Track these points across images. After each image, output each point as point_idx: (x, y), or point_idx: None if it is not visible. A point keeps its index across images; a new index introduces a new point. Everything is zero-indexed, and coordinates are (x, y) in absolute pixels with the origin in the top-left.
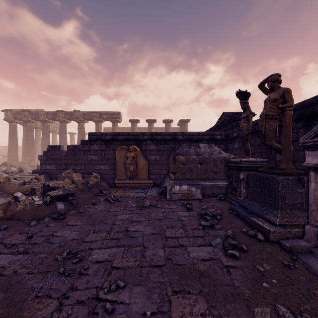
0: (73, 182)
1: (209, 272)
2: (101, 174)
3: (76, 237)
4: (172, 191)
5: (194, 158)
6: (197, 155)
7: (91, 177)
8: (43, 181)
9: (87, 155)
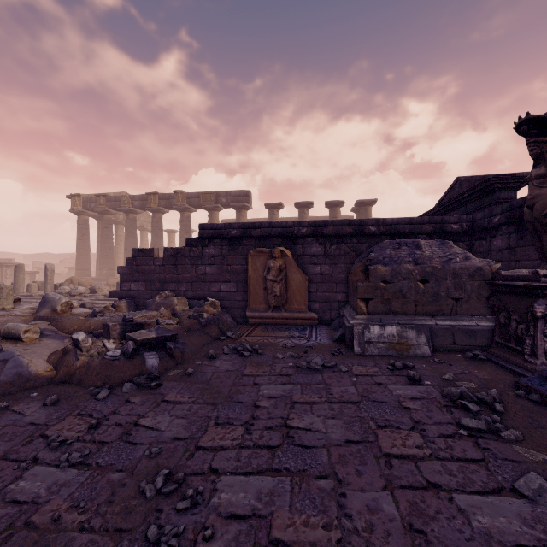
0: (173, 314)
1: None
2: (222, 300)
3: (182, 433)
4: (365, 336)
5: (409, 270)
6: (416, 263)
7: (204, 304)
8: (125, 311)
9: (197, 265)
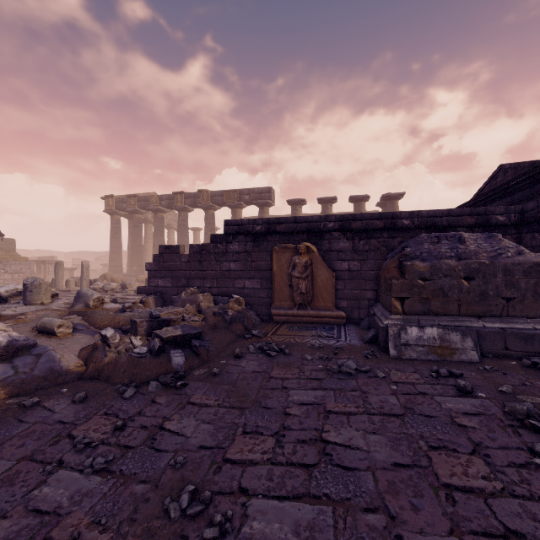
0: (199, 310)
1: None
2: (246, 297)
3: (209, 441)
4: (402, 338)
5: (451, 266)
6: (458, 258)
7: (229, 301)
8: (153, 306)
9: (221, 261)
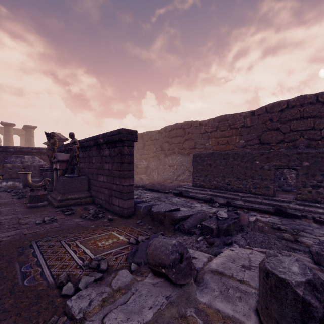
0: None
1: (6, 202)
2: None
3: None
4: None
5: (19, 165)
6: (22, 163)
7: None
8: None
9: None
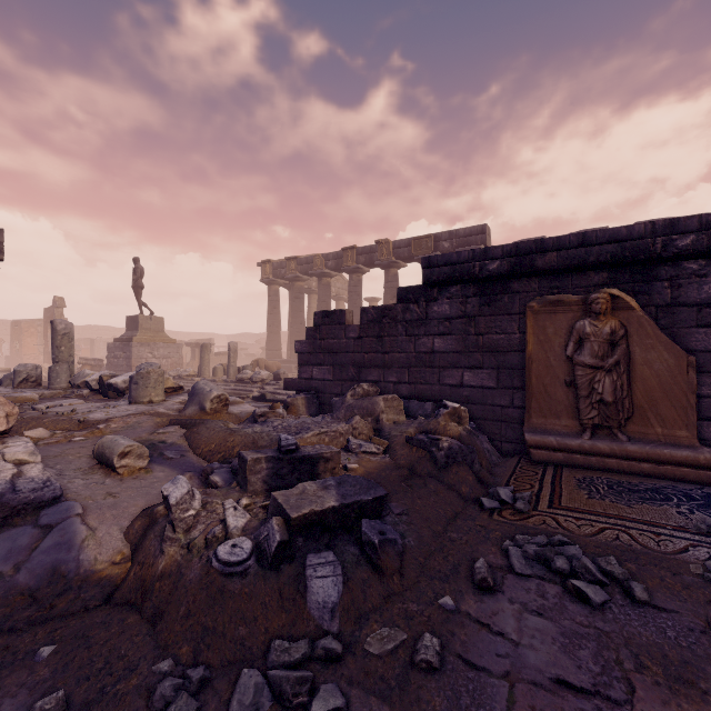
0: (377, 429)
1: None
2: (465, 403)
3: None
4: None
5: None
6: None
7: (438, 415)
8: (303, 412)
9: (417, 336)
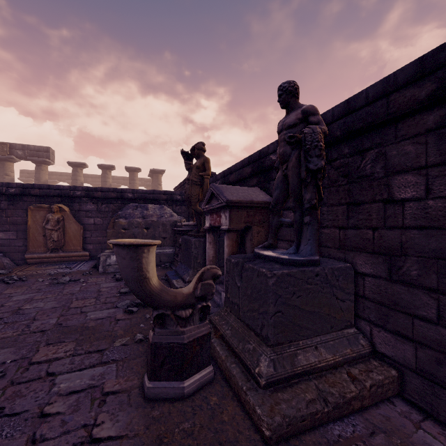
0: None
1: (97, 326)
2: (0, 246)
3: None
4: (107, 262)
5: (138, 222)
6: (144, 218)
7: None
8: None
9: None
